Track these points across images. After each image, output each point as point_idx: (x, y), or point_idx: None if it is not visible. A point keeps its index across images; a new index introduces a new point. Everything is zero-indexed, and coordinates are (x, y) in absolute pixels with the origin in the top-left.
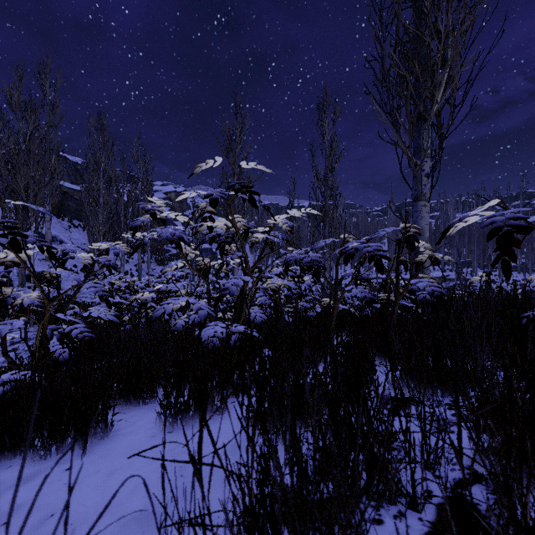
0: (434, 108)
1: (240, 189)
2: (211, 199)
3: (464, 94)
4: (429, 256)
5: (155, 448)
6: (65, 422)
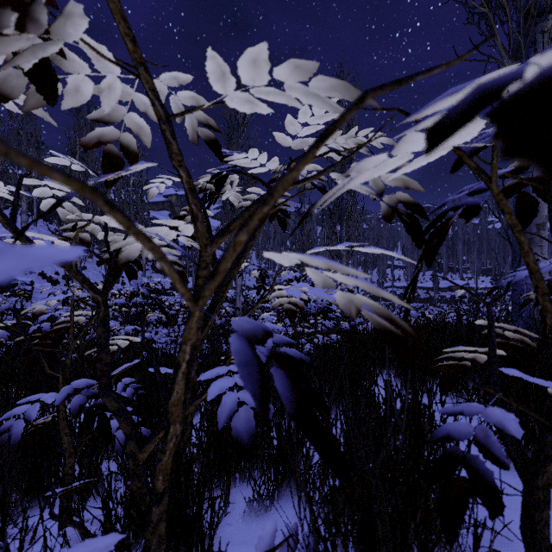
0: None
1: None
2: None
3: None
4: None
5: None
6: None
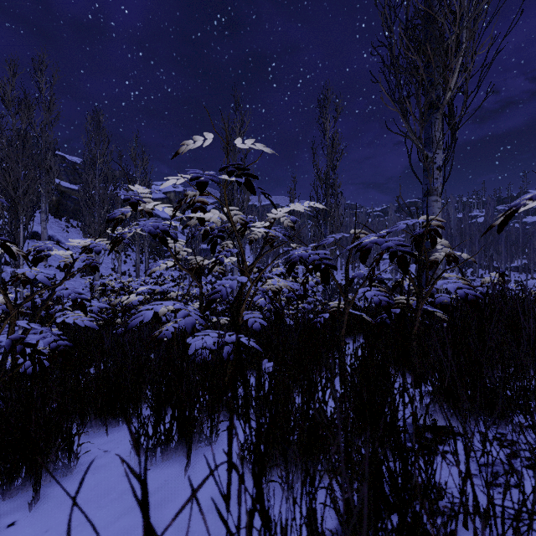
0: (447, 95)
1: (234, 171)
2: (199, 182)
3: (479, 80)
4: (447, 254)
5: (124, 495)
6: (15, 459)
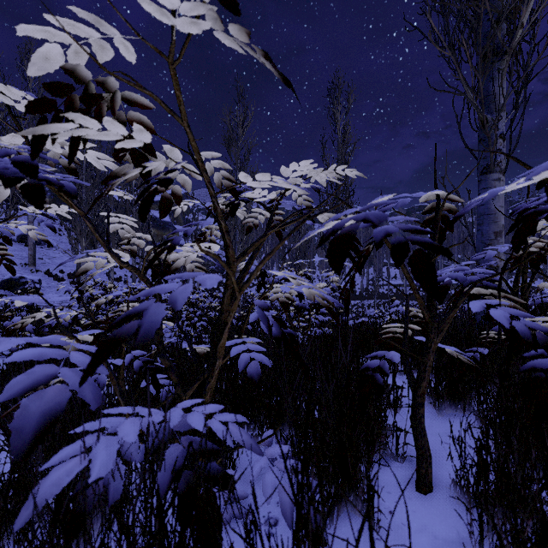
0: (517, 33)
1: None
2: None
3: None
4: None
5: None
6: None
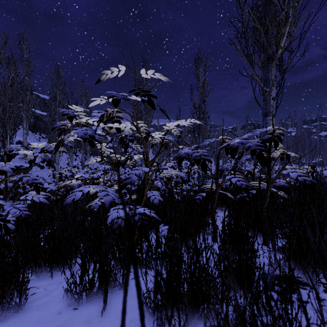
0: (279, 51)
1: (140, 92)
2: (114, 99)
3: (299, 42)
4: (281, 153)
5: None
6: None
